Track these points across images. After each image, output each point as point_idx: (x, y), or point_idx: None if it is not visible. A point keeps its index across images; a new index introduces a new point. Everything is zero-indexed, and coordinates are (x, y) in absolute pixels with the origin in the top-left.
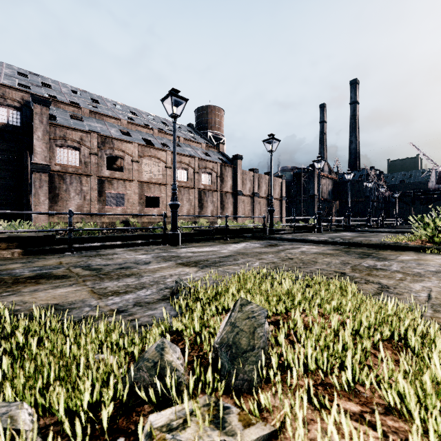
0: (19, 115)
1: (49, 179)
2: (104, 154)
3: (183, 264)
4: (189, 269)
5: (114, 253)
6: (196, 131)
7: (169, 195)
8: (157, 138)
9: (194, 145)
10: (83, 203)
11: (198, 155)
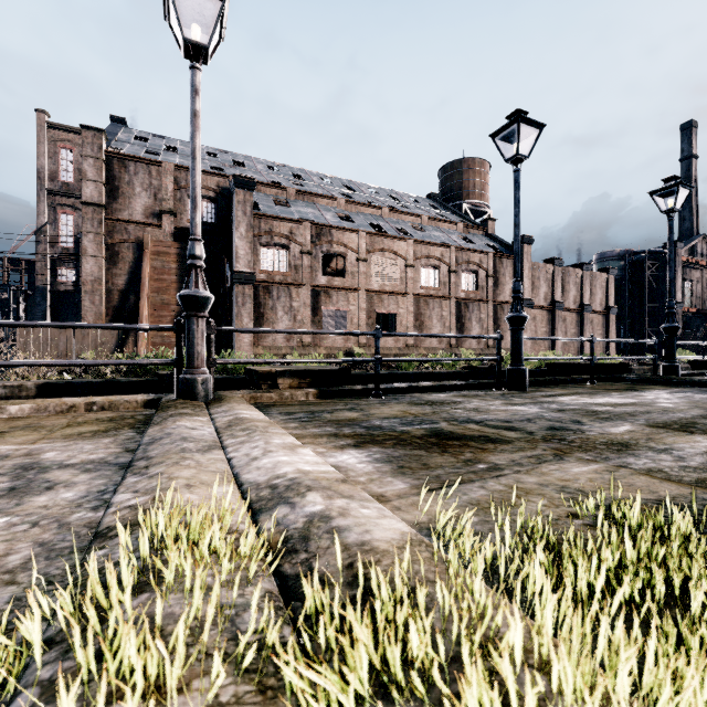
0: (214, 208)
1: (252, 293)
2: (319, 252)
3: (672, 429)
4: None
5: (454, 401)
6: (443, 205)
7: (410, 310)
8: (388, 221)
9: (445, 227)
10: (293, 326)
11: (455, 242)
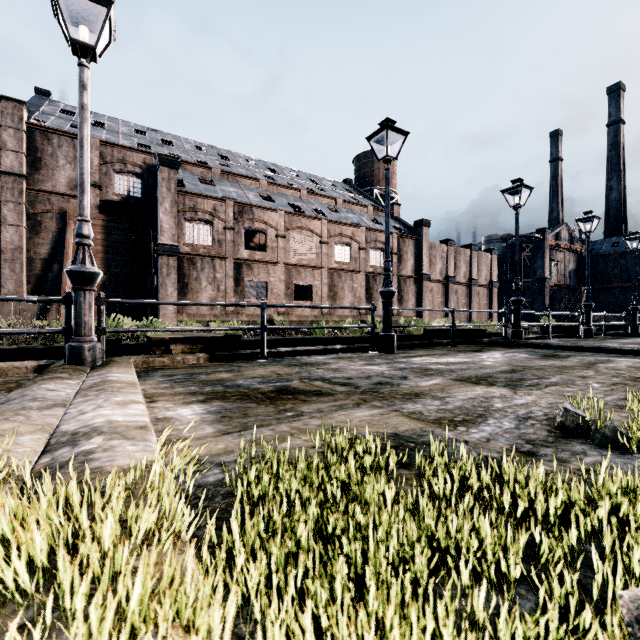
0: (141, 183)
1: (177, 264)
2: (241, 228)
3: (467, 382)
4: (495, 389)
5: (325, 363)
6: (357, 190)
7: (325, 282)
8: (307, 202)
9: (357, 209)
10: (217, 295)
11: (365, 223)
